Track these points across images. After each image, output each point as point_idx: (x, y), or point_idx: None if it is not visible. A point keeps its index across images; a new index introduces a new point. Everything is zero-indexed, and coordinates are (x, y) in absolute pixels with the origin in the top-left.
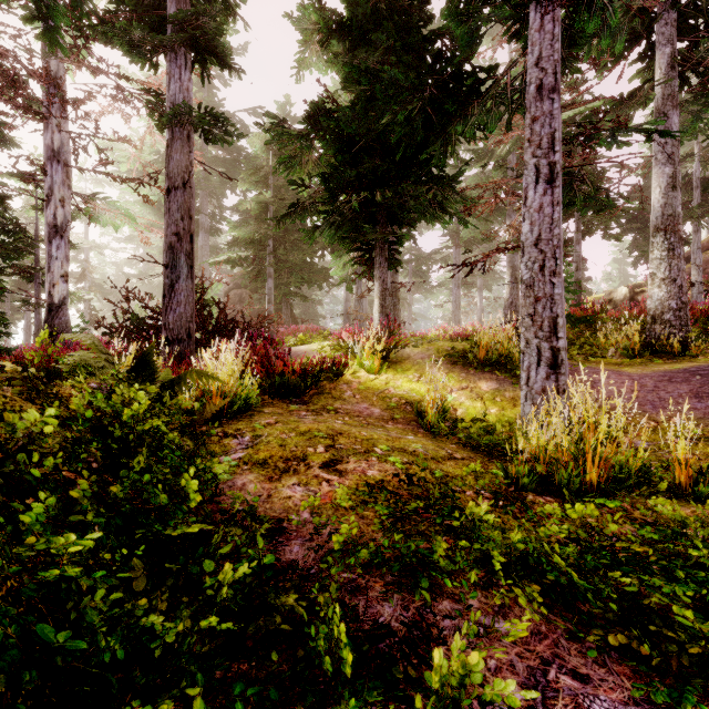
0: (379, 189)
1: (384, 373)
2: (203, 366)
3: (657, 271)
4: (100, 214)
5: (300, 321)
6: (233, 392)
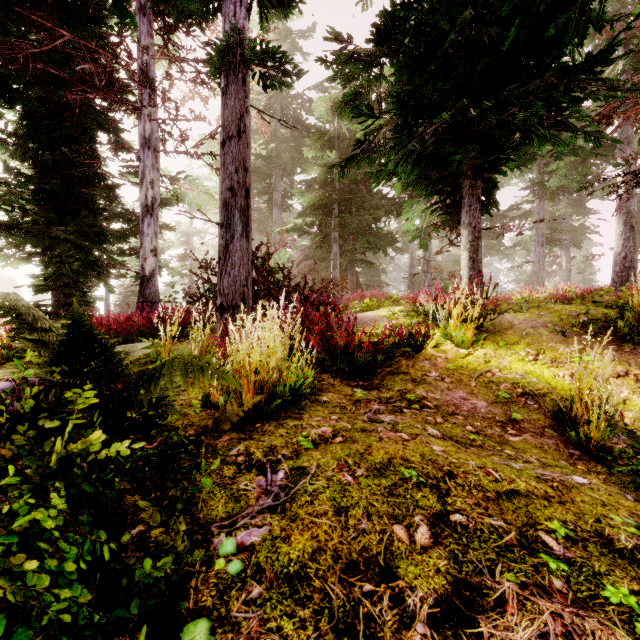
0: (472, 104)
1: (480, 348)
2: (228, 342)
3: None
4: (185, 194)
5: (365, 289)
6: (274, 379)
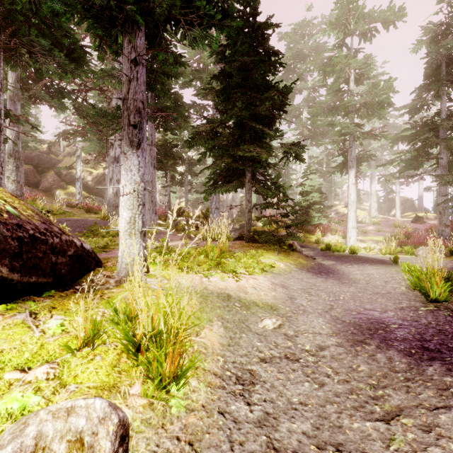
0: None
1: None
2: None
3: (11, 176)
4: None
5: None
6: None
